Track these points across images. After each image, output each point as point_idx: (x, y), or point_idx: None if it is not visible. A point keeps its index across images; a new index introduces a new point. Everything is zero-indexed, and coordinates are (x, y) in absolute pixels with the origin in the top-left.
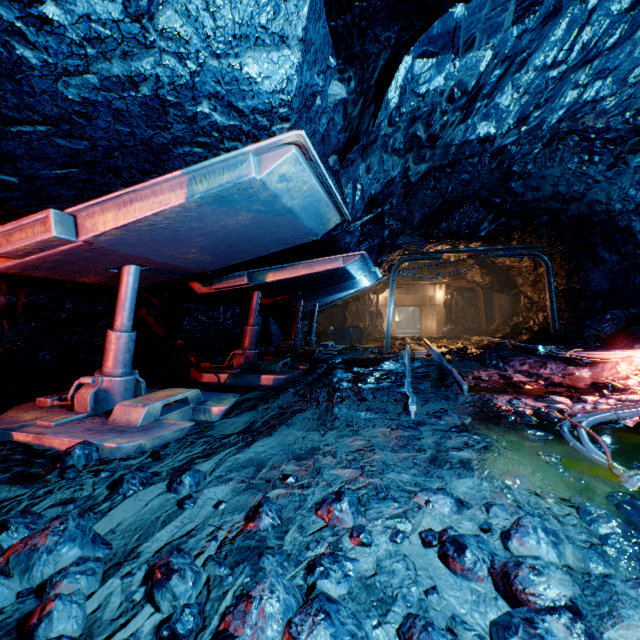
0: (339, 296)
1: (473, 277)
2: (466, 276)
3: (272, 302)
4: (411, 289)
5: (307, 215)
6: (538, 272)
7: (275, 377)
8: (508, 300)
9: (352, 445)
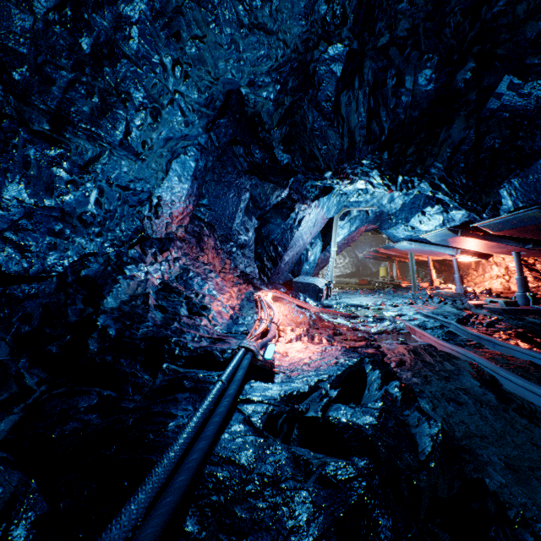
0: None
1: None
2: None
3: None
4: None
5: (443, 237)
6: None
7: None
8: None
9: (426, 310)
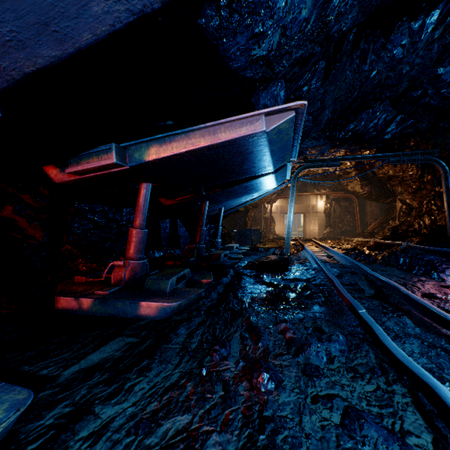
0: (243, 201)
1: (354, 188)
2: (347, 187)
3: (174, 203)
4: (297, 199)
5: None
6: (424, 180)
7: (160, 305)
8: (379, 208)
9: None
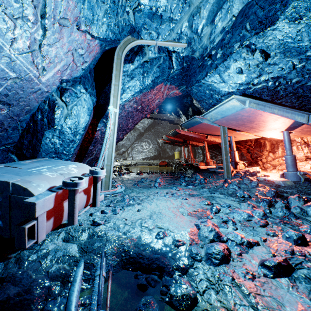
0: None
1: None
2: None
3: None
4: None
5: None
6: None
7: None
8: None
9: None
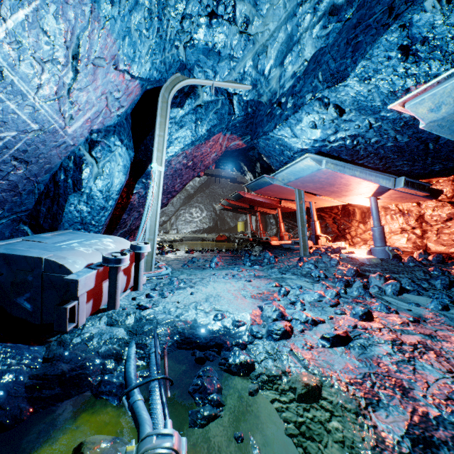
0: None
1: None
2: None
3: None
4: None
5: None
6: None
7: None
8: None
9: None
